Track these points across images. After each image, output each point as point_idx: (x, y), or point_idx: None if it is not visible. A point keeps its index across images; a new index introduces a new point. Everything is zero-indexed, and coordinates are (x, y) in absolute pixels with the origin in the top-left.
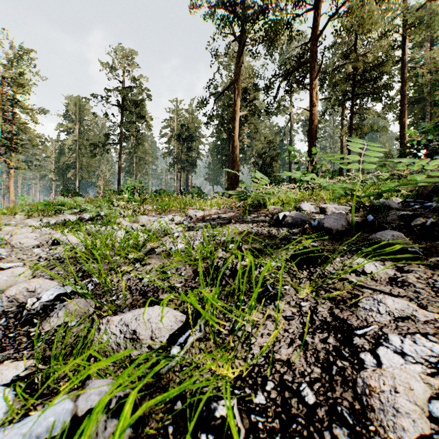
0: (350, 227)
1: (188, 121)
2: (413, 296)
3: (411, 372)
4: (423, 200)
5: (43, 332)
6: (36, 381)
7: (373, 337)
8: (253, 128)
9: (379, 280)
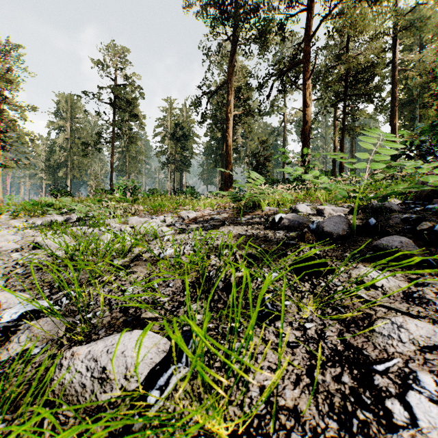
0: (351, 231)
1: (182, 120)
2: (435, 317)
3: None
4: (423, 202)
5: None
6: None
7: (398, 376)
8: (247, 128)
9: (392, 296)
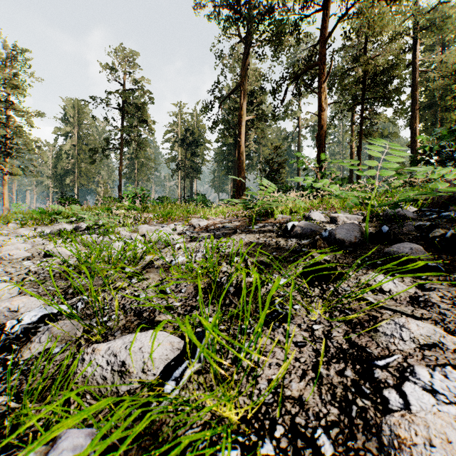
0: (364, 238)
1: (193, 126)
2: (438, 319)
3: (447, 418)
4: (439, 209)
5: (18, 363)
6: (6, 423)
7: (397, 370)
8: (260, 133)
9: (399, 300)
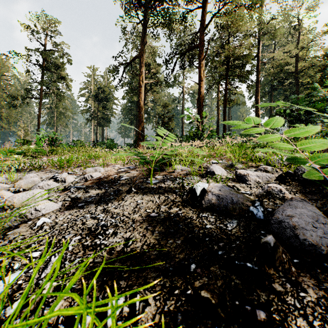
0: None
1: (104, 85)
2: None
3: None
4: None
5: None
6: None
7: None
8: (155, 95)
9: None
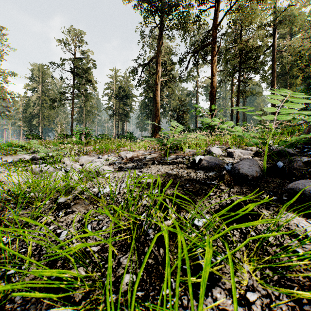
0: (262, 172)
1: (124, 85)
2: None
3: None
4: None
5: None
6: None
7: None
8: (170, 91)
9: None
